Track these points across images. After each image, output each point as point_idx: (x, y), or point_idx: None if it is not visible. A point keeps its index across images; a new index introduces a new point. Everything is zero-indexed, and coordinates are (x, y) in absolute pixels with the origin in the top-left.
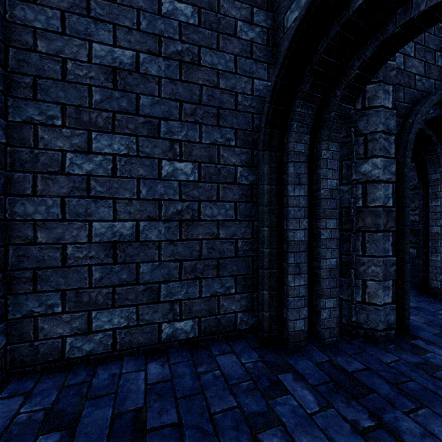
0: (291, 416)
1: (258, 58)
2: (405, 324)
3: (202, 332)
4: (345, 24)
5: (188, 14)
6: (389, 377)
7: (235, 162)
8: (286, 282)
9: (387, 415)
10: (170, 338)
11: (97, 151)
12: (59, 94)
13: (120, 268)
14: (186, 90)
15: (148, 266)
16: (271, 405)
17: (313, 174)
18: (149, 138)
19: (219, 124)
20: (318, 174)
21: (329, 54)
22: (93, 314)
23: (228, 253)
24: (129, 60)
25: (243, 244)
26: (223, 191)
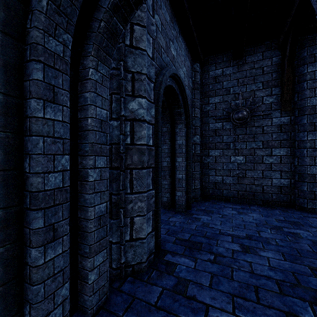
0: None
1: None
2: (158, 243)
3: None
4: None
5: None
6: None
7: None
8: (30, 261)
9: None
10: None
11: None
12: None
13: None
14: None
15: None
16: None
17: (78, 97)
18: None
19: None
20: (84, 97)
21: None
22: None
23: None
24: None
25: None
26: None
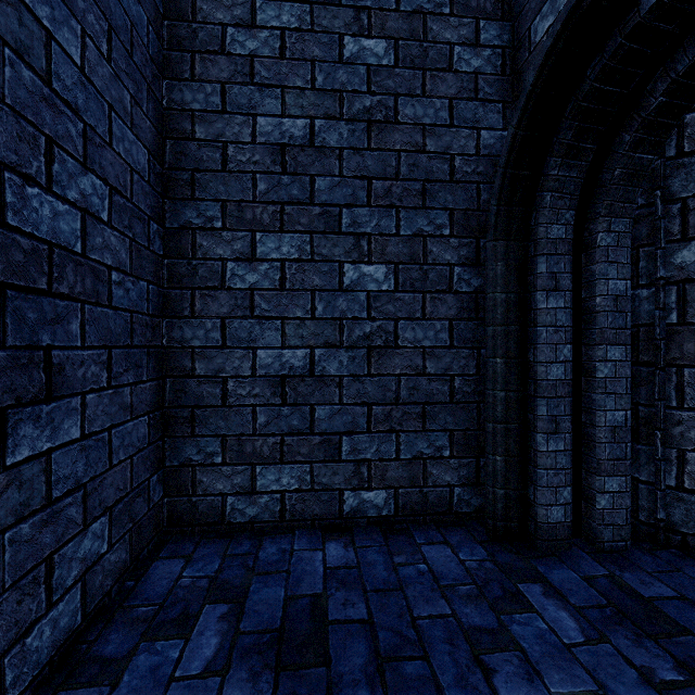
0: (535, 642)
1: (487, 96)
2: None
3: (399, 510)
4: (633, 32)
5: (379, 52)
6: None
7: (451, 260)
8: (534, 445)
9: None
10: (355, 513)
11: (262, 257)
12: (219, 188)
13: (290, 411)
14: (377, 161)
15: (325, 411)
16: (504, 622)
17: (582, 272)
18: (327, 234)
19: (426, 205)
20: (590, 272)
21: (605, 82)
22: (258, 469)
23: (440, 397)
24: (301, 132)
25: (463, 383)
26: (431, 304)
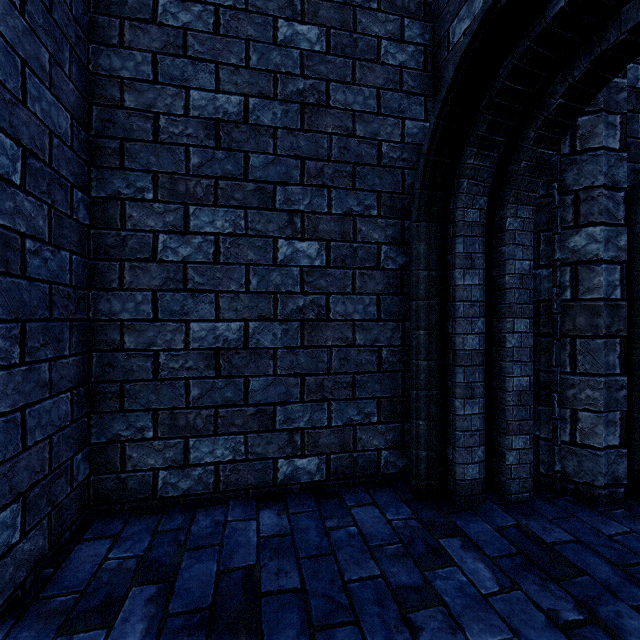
0: (456, 595)
1: (411, 89)
2: None
3: (331, 474)
4: (539, 36)
5: (312, 38)
6: (611, 555)
7: (378, 239)
8: (452, 409)
9: (604, 607)
10: (289, 480)
11: (196, 231)
12: (150, 159)
13: (224, 383)
14: (310, 142)
15: (259, 382)
16: (429, 578)
17: (493, 253)
18: (261, 210)
19: (356, 187)
20: (500, 253)
21: (515, 81)
22: (191, 442)
23: (368, 367)
24: (235, 108)
25: (389, 353)
26: (361, 280)
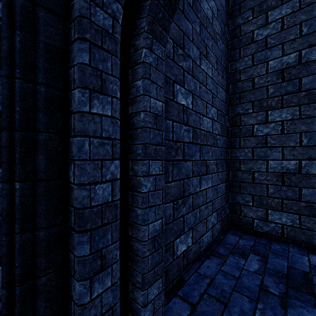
0: None
1: None
2: None
3: None
4: None
5: None
6: None
7: None
8: None
9: None
10: None
11: (271, 121)
12: (251, 97)
13: (286, 188)
14: None
15: (308, 191)
16: None
17: None
18: (309, 104)
19: None
20: None
21: None
22: (269, 211)
23: None
24: (293, 59)
25: None
26: None
